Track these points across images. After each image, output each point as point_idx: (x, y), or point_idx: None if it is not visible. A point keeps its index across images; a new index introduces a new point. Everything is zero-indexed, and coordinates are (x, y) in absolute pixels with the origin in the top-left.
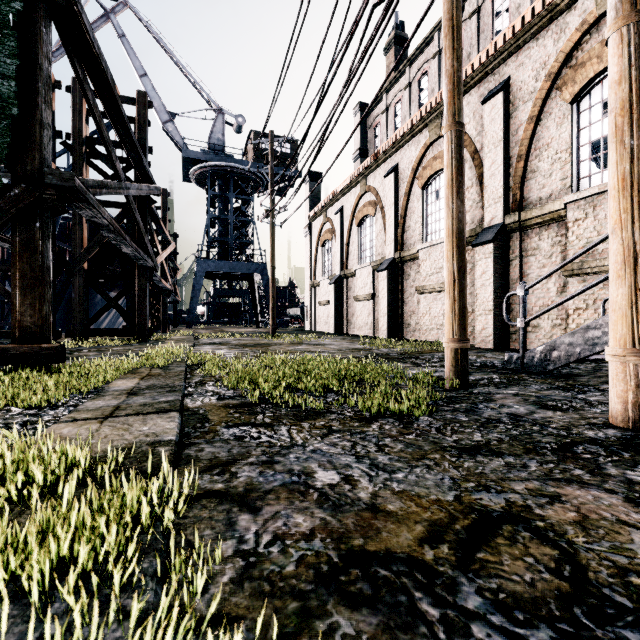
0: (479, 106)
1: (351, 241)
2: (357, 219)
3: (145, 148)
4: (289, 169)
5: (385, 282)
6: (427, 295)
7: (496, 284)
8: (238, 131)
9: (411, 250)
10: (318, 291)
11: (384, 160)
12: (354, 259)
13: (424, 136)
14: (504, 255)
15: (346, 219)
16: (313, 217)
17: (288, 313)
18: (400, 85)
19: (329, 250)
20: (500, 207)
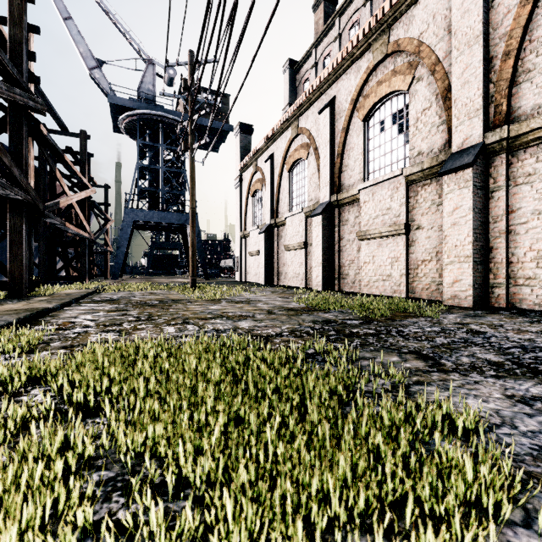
0: (442, 5)
1: (282, 188)
2: (288, 164)
3: (20, 49)
4: (220, 122)
5: (320, 228)
6: (370, 241)
7: (475, 222)
8: (170, 84)
9: (350, 191)
10: (248, 242)
11: (318, 96)
12: (285, 207)
13: (366, 59)
14: (484, 185)
15: (276, 166)
16: (243, 168)
17: (221, 264)
18: (329, 38)
19: (259, 200)
20: (478, 122)
